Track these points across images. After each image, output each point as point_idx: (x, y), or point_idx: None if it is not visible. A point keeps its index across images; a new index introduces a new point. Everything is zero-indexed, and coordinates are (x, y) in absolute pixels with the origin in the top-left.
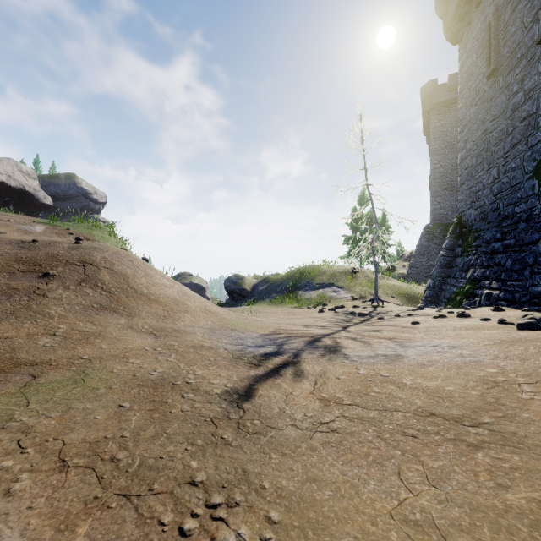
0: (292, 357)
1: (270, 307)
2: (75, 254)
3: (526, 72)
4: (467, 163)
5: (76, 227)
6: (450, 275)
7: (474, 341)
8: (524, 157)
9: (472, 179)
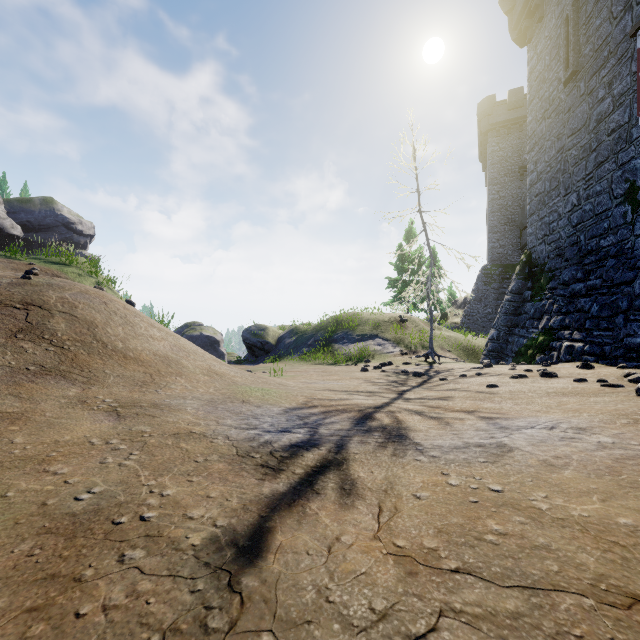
0: (333, 452)
1: (300, 364)
2: (17, 293)
3: (615, 73)
4: (538, 189)
5: (43, 262)
6: (519, 324)
7: (605, 419)
8: (613, 178)
9: (545, 208)
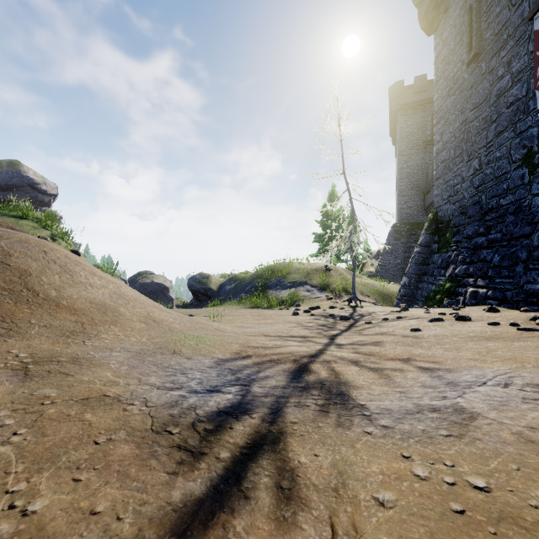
0: (267, 421)
1: (238, 308)
2: None
3: (513, 53)
4: (444, 156)
5: None
6: (427, 272)
7: None
8: (511, 145)
9: (450, 172)
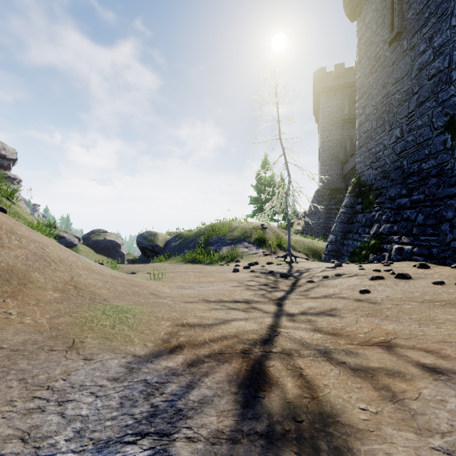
0: None
1: (182, 264)
2: None
3: (435, 29)
4: (367, 127)
5: None
6: (352, 230)
7: None
8: (433, 114)
9: (372, 141)
